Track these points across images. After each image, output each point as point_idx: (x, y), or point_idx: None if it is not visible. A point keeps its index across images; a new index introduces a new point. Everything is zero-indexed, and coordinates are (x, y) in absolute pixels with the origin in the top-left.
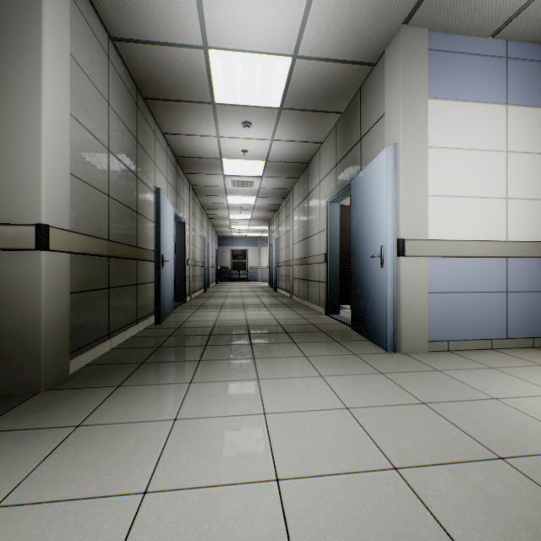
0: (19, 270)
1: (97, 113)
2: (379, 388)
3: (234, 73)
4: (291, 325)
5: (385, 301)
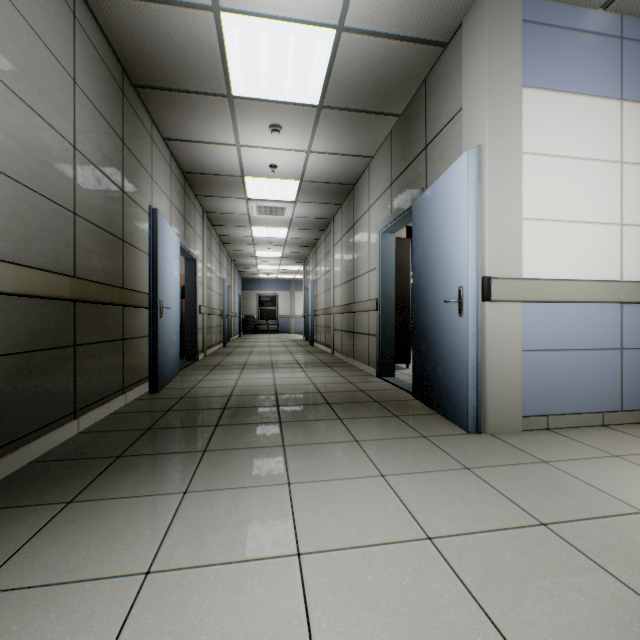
0: None
1: (53, 90)
2: (471, 496)
3: (257, 52)
4: (333, 393)
5: (466, 362)
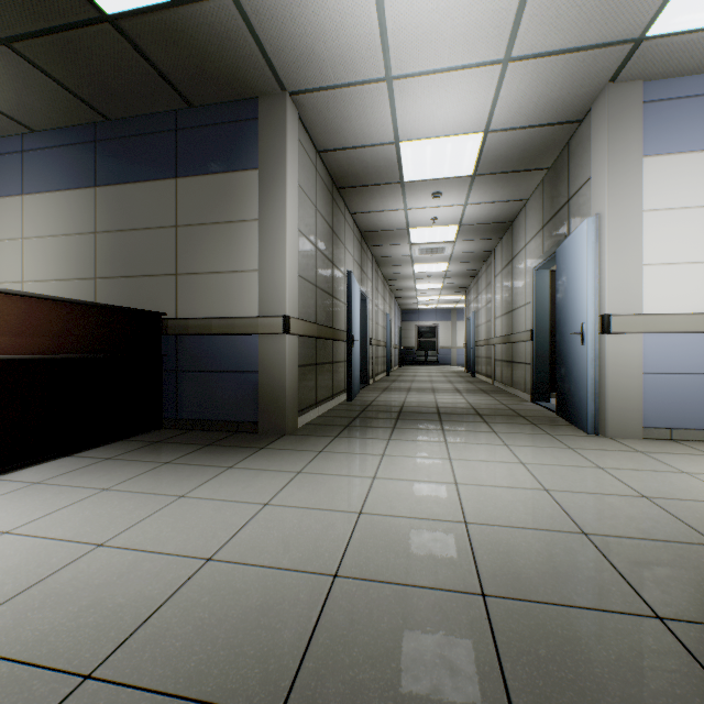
0: (272, 348)
1: (310, 220)
2: (561, 456)
3: (423, 156)
4: (485, 409)
5: (586, 381)
